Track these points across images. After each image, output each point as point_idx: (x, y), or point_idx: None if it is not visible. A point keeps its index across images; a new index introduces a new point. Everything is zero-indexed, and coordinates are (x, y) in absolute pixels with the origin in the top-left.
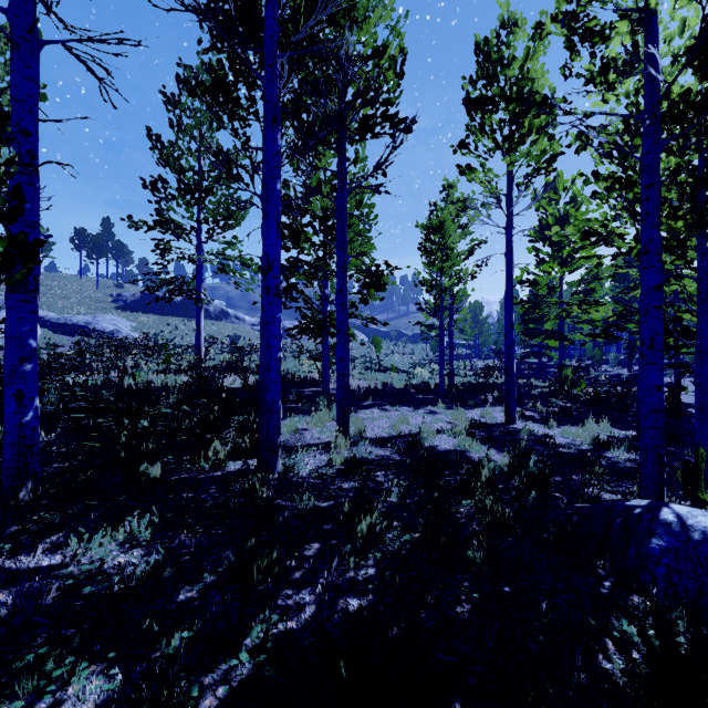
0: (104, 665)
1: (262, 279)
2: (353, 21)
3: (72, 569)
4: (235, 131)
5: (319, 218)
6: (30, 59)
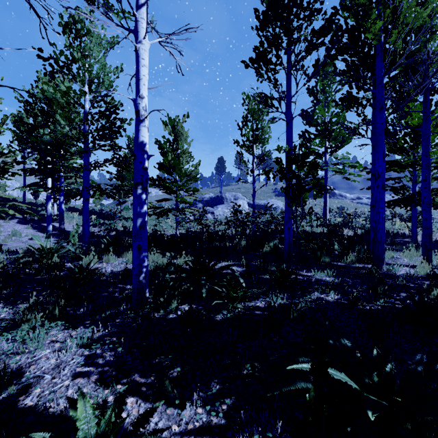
0: (335, 294)
1: (371, 179)
2: (433, 32)
3: (314, 277)
4: (358, 115)
5: (408, 134)
6: (291, 125)
